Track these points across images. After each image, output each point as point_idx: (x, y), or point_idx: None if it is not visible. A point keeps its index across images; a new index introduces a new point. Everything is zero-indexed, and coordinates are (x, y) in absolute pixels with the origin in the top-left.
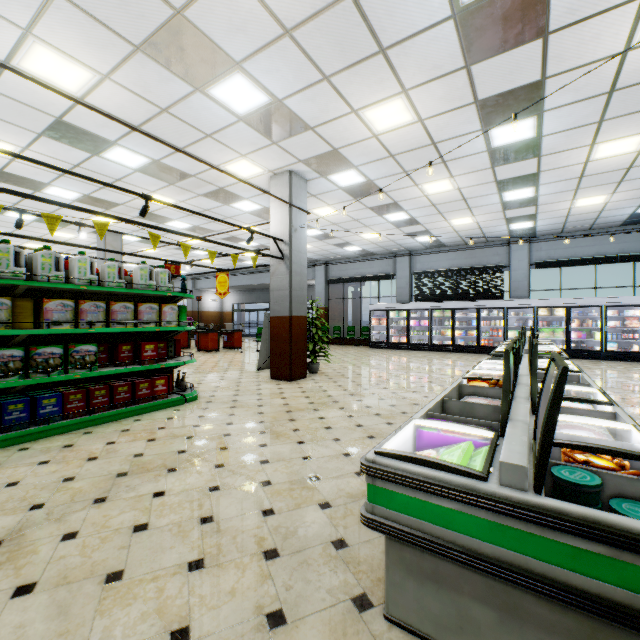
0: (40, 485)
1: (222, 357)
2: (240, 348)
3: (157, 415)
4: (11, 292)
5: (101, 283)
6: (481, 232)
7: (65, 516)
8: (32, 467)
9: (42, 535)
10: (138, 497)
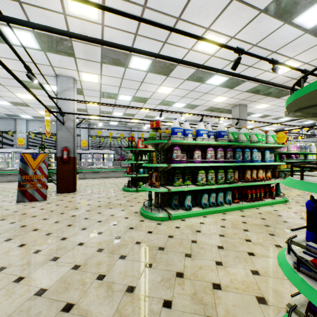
0: None
1: None
2: None
3: None
4: None
5: None
6: None
7: None
8: None
9: None
10: None
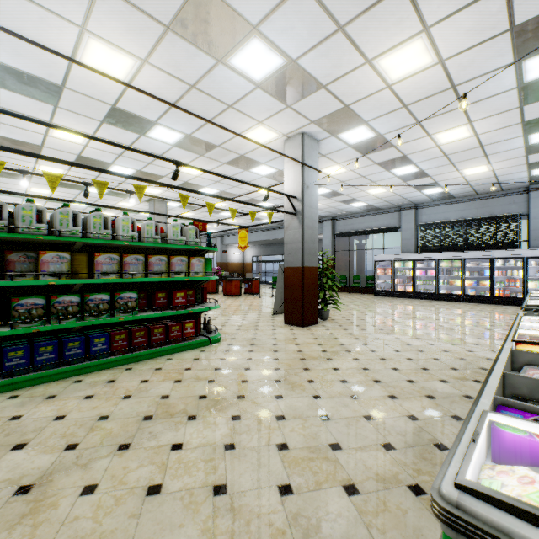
0: (80, 422)
1: (243, 301)
2: (258, 294)
3: (186, 355)
4: (72, 248)
5: (141, 239)
6: (496, 181)
7: (91, 462)
8: (79, 401)
9: (66, 484)
10: (157, 448)
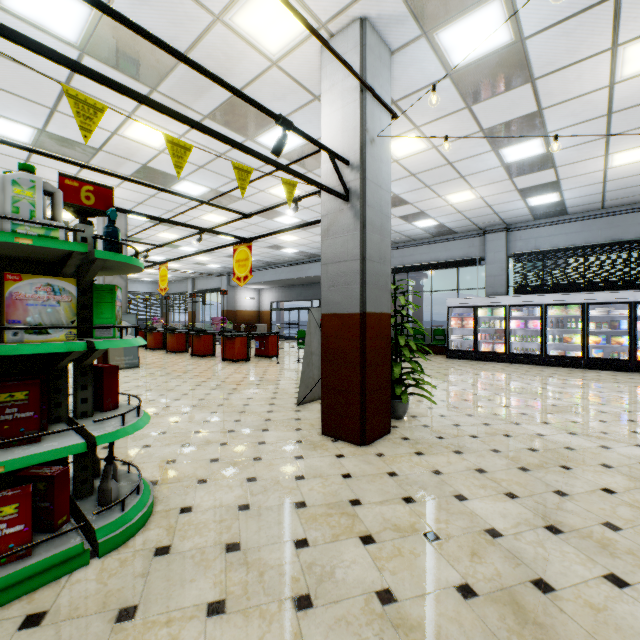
0: None
1: (249, 372)
2: (276, 356)
3: None
4: None
5: None
6: None
7: None
8: None
9: None
10: None
